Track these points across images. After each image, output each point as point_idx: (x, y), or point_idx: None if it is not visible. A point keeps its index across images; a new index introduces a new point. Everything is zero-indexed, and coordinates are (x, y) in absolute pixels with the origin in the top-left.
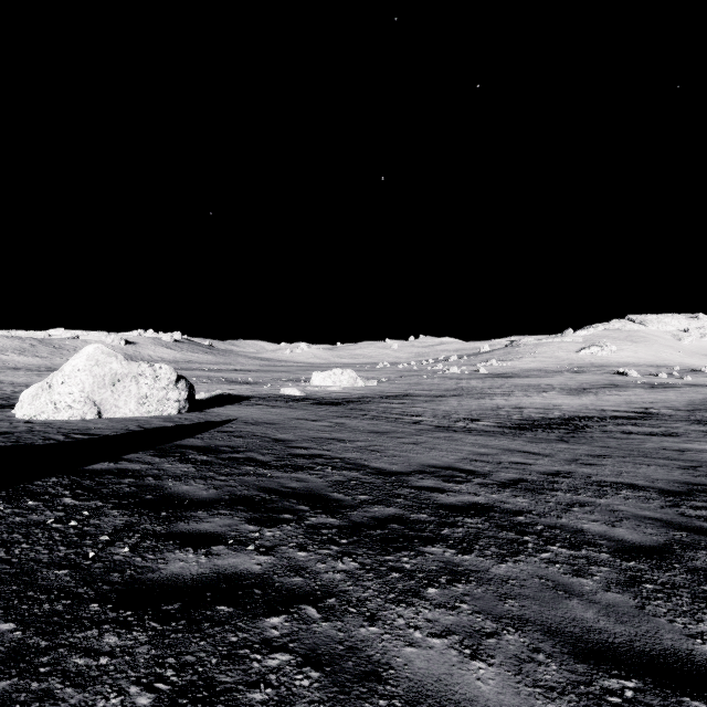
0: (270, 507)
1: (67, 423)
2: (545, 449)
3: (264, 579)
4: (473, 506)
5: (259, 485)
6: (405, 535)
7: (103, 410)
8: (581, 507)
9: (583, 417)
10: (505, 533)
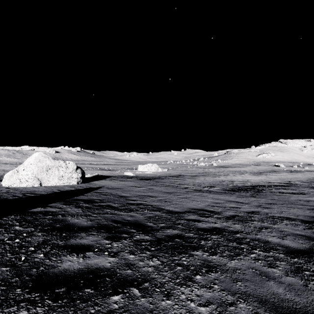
0: (116, 230)
1: (25, 188)
2: (245, 200)
3: (112, 271)
4: (215, 229)
5: (112, 219)
6: (183, 245)
7: (42, 182)
8: (266, 229)
9: (261, 185)
10: (231, 243)
